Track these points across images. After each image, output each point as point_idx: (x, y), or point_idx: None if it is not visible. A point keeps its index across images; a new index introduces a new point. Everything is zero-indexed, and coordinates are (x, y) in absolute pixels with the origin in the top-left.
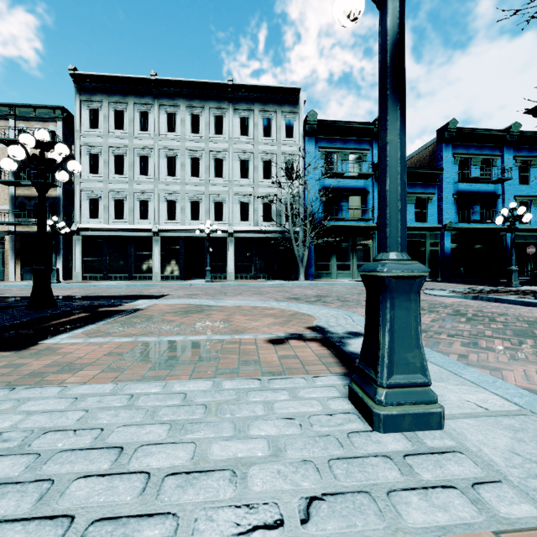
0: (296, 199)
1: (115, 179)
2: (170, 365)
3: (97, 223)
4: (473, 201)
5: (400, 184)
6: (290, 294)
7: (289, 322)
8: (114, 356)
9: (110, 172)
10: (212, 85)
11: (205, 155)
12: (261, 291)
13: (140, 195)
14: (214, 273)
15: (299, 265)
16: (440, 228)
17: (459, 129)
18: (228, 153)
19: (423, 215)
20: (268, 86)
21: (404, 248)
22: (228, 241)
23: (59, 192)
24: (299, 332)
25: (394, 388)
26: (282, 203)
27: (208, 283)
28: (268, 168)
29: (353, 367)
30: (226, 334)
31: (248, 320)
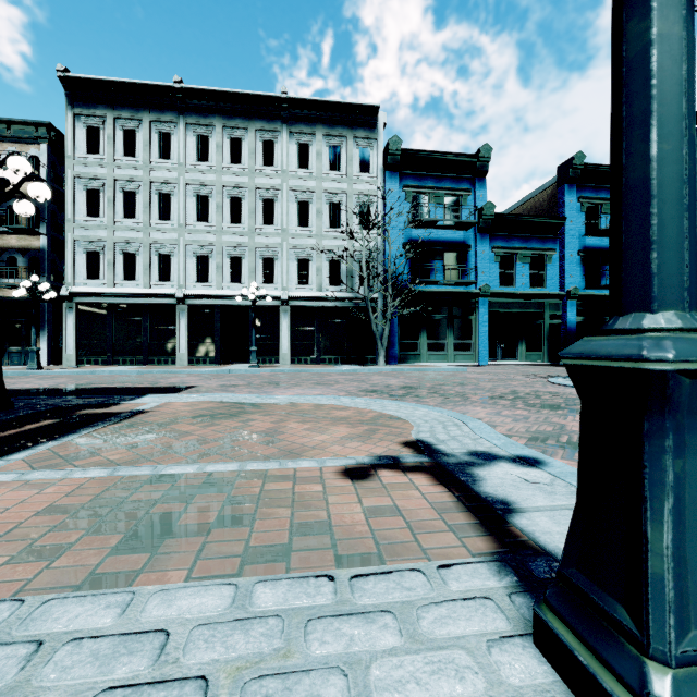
0: (374, 255)
1: (123, 224)
2: (159, 535)
3: (98, 286)
4: (604, 261)
5: (687, 141)
6: (368, 384)
7: (372, 433)
8: (58, 512)
9: (116, 215)
10: (259, 98)
11: (250, 194)
12: (327, 380)
13: (159, 247)
14: (262, 354)
15: (377, 344)
16: (562, 296)
17: (586, 166)
18: (281, 192)
19: (540, 278)
20: (335, 102)
21: (694, 302)
22: (281, 311)
23: (43, 242)
24: (391, 453)
25: (695, 665)
26: (355, 260)
27: (253, 368)
28: (335, 213)
29: (506, 533)
30: (271, 458)
31: (309, 431)
